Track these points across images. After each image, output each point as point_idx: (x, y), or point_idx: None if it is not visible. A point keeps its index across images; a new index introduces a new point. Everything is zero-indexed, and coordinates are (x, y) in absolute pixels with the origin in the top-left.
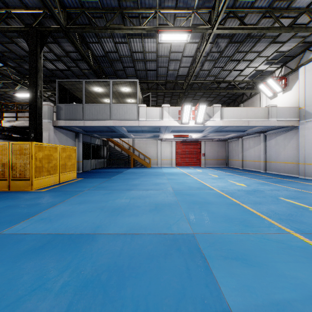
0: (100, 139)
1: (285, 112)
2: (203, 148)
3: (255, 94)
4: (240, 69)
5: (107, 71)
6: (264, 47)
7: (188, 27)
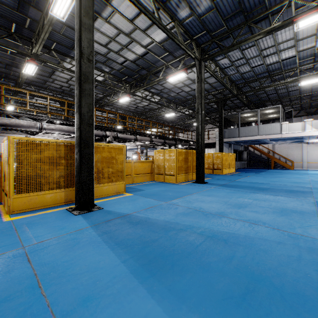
0: (242, 146)
1: None
2: None
3: None
4: None
5: (252, 100)
6: None
7: None
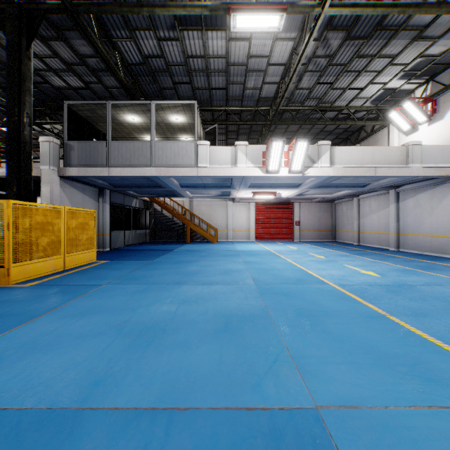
0: (140, 199)
1: (435, 154)
2: (297, 213)
3: (381, 128)
4: (358, 87)
5: (147, 91)
6: (403, 46)
7: (281, 4)
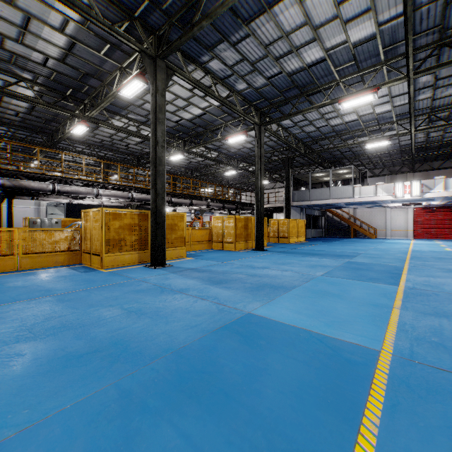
0: (318, 210)
1: None
2: None
3: None
4: None
5: (326, 157)
6: None
7: (389, 135)
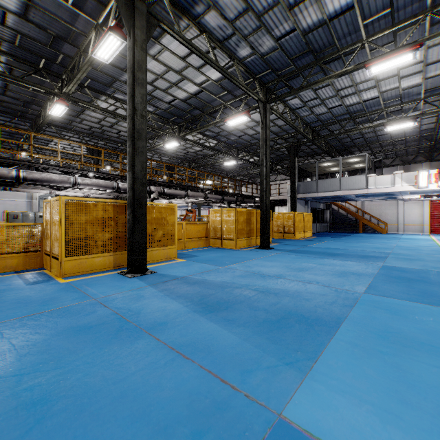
0: (323, 203)
1: None
2: None
3: None
4: None
5: (334, 145)
6: None
7: (414, 115)
